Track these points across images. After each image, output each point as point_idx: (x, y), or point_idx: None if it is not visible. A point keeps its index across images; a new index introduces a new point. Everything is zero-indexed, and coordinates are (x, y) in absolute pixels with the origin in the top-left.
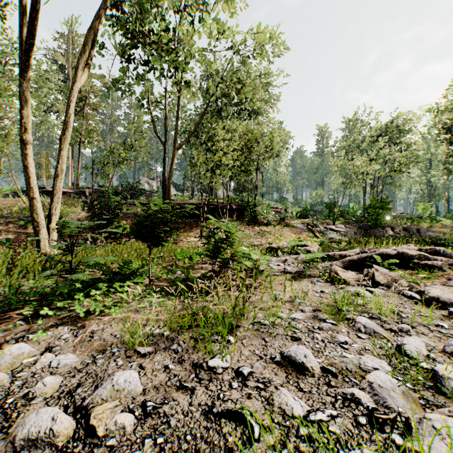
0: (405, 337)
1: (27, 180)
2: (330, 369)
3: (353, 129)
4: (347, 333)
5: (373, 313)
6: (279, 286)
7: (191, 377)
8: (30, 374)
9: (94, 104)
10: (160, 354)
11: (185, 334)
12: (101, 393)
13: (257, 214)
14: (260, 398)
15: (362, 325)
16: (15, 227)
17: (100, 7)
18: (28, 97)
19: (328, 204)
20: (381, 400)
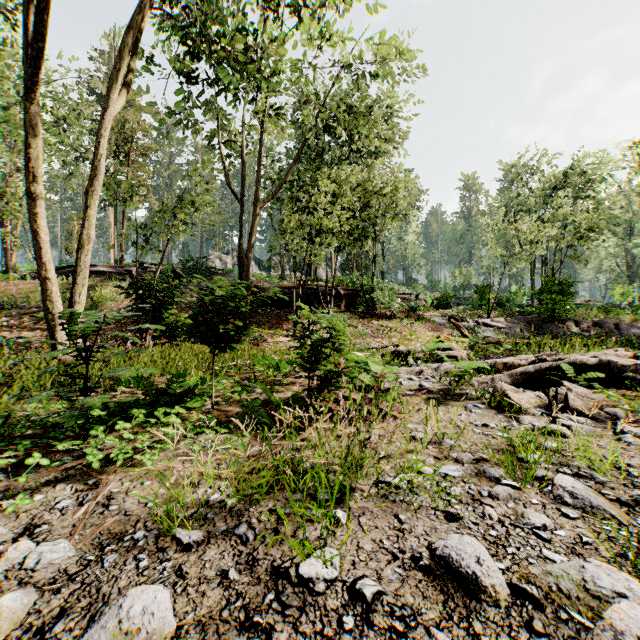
0: None
1: (37, 253)
2: (527, 591)
3: (516, 178)
4: (543, 507)
5: (578, 467)
6: (415, 414)
7: (267, 600)
8: None
9: (144, 147)
10: (216, 546)
11: (262, 504)
12: (95, 639)
13: (375, 302)
14: None
15: (566, 492)
16: (32, 321)
17: None
18: (39, 129)
19: (479, 287)
20: None
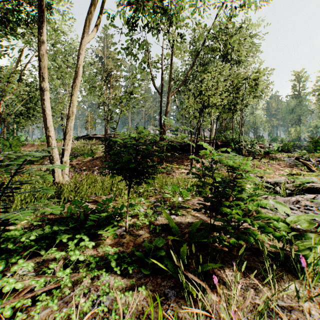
0: None
1: (44, 121)
2: None
3: None
4: None
5: None
6: None
7: None
8: None
9: (117, 76)
10: None
11: None
12: None
13: (241, 148)
14: None
15: None
16: None
17: None
18: (44, 51)
19: (313, 138)
20: None
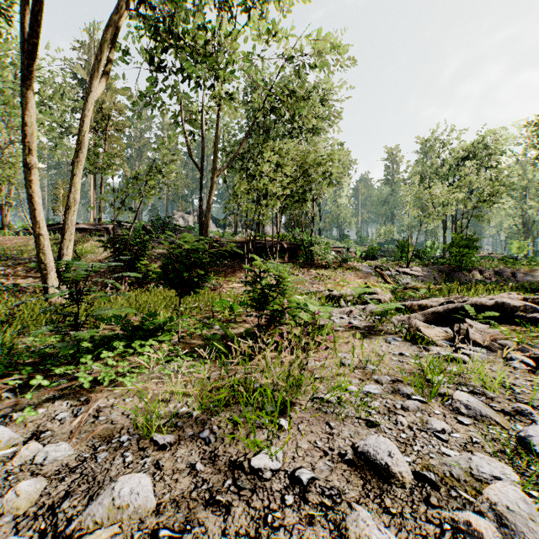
0: (528, 426)
1: (32, 213)
2: (427, 476)
3: (431, 150)
4: (443, 416)
5: (474, 386)
6: (345, 346)
7: (226, 485)
8: (3, 475)
9: (119, 124)
10: (185, 446)
11: (221, 415)
12: (95, 512)
13: (313, 254)
14: (327, 523)
15: (462, 404)
16: (25, 270)
17: (122, 1)
18: (33, 111)
19: (400, 242)
20: (513, 534)
